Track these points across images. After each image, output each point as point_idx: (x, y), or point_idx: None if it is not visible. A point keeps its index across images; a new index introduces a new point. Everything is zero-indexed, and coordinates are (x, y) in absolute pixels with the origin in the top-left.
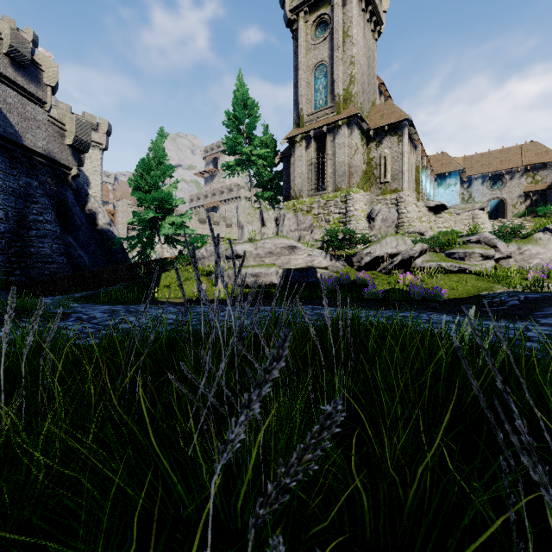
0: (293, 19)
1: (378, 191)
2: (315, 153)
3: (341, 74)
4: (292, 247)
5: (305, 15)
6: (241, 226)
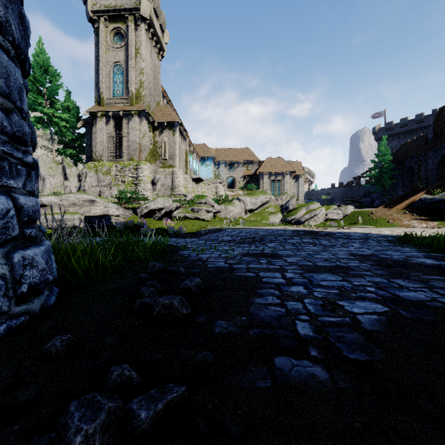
0: (95, 19)
1: (160, 165)
2: (113, 129)
3: (134, 78)
4: (92, 200)
5: (105, 21)
6: (43, 178)
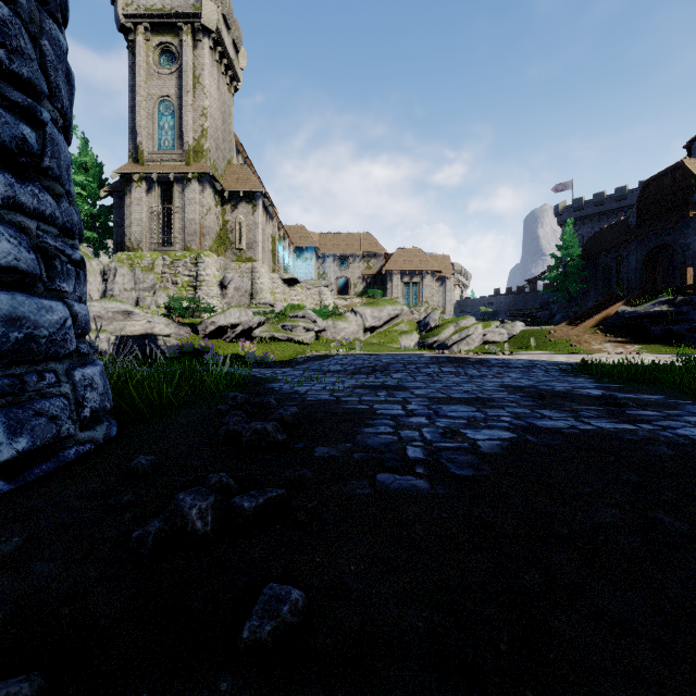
0: (129, 27)
1: (233, 257)
2: (159, 201)
3: (191, 122)
4: (129, 312)
5: (146, 32)
6: None
